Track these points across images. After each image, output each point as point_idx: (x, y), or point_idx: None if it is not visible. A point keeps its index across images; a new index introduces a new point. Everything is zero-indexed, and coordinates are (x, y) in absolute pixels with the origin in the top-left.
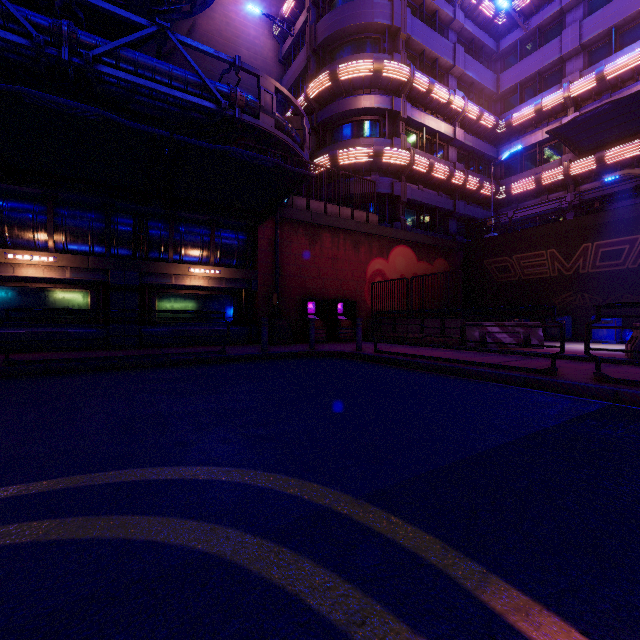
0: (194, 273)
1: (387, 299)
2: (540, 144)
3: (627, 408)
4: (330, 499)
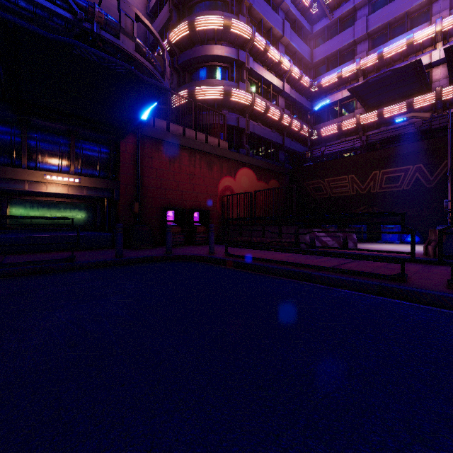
0: (51, 180)
1: (234, 210)
2: (340, 101)
3: None
4: None
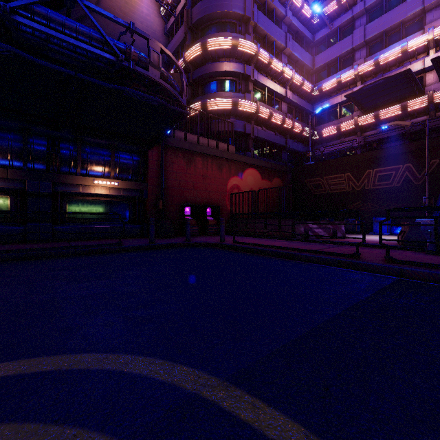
0: (98, 184)
1: (241, 205)
2: (340, 104)
3: (410, 281)
4: (199, 384)
